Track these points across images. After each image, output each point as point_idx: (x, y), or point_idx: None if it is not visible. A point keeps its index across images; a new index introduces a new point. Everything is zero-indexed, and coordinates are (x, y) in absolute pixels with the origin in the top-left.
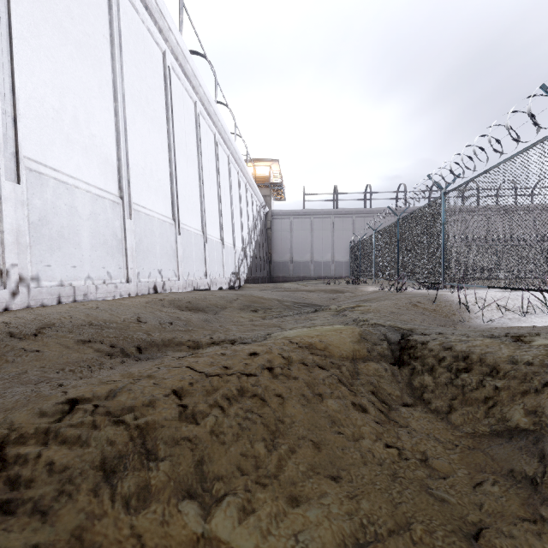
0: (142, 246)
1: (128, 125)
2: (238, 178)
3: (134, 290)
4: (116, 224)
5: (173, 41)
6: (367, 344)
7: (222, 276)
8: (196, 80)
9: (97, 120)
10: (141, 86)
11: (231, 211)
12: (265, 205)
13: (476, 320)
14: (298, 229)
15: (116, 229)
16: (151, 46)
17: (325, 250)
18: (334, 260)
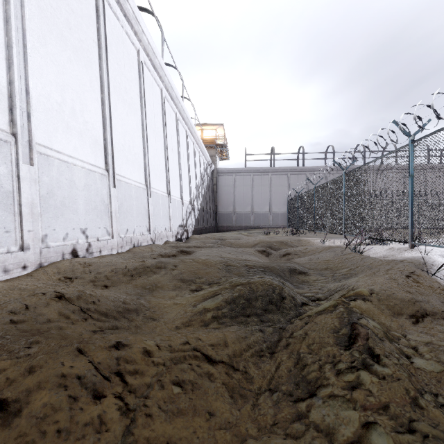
0: (53, 200)
1: (28, 40)
2: (186, 136)
3: (33, 260)
4: None
5: None
6: None
7: (168, 229)
8: (138, 25)
9: None
10: (58, 3)
11: (179, 166)
12: (212, 163)
13: None
14: (240, 184)
15: (1, 176)
16: None
17: (264, 203)
18: (271, 212)
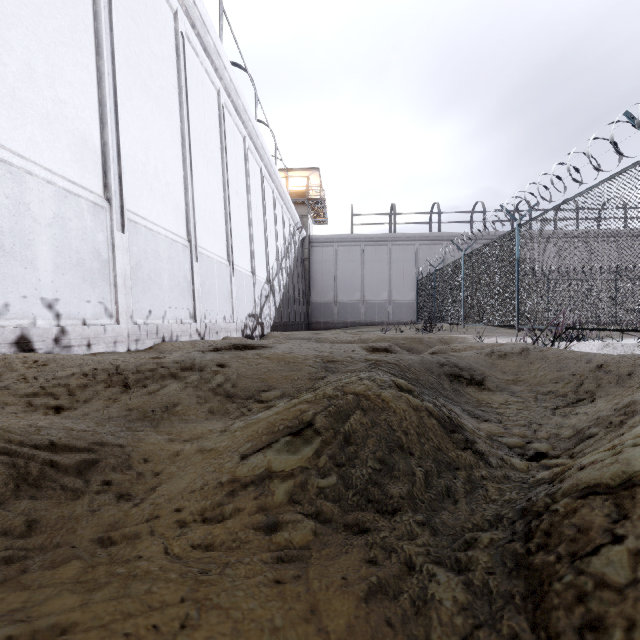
0: None
1: None
2: (261, 177)
3: None
4: None
5: None
6: None
7: (229, 319)
8: None
9: None
10: None
11: (249, 220)
12: (302, 226)
13: None
14: (344, 259)
15: None
16: None
17: (380, 287)
18: (391, 301)
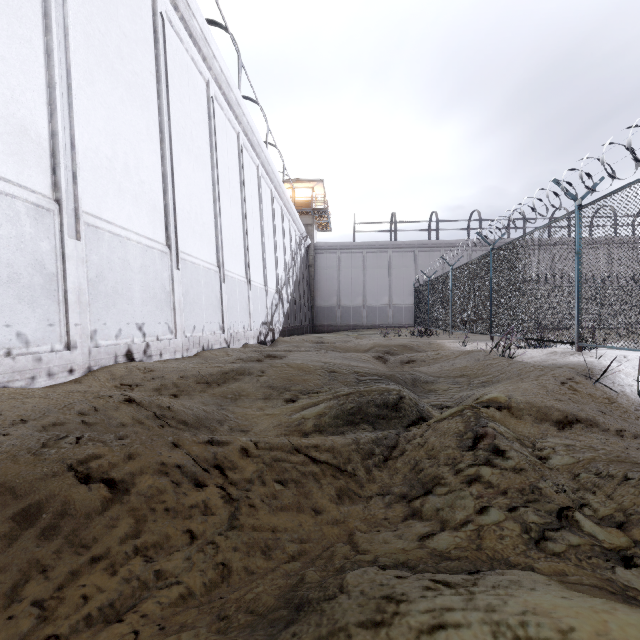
0: (104, 285)
1: (74, 79)
2: (271, 198)
3: (81, 362)
4: (42, 247)
5: None
6: None
7: (247, 328)
8: (208, 48)
9: None
10: (108, 26)
11: (262, 240)
12: (307, 235)
13: None
14: (347, 266)
15: (44, 254)
16: None
17: (381, 292)
18: (392, 305)
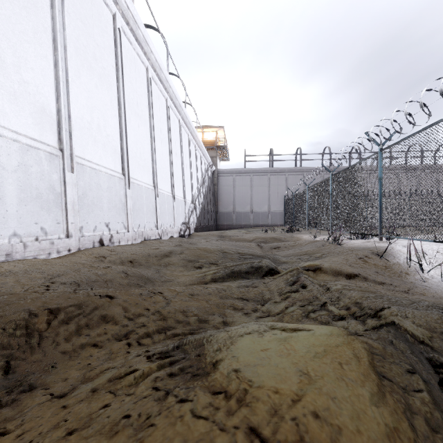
0: (86, 199)
1: (70, 76)
2: (188, 140)
3: (75, 245)
4: (53, 177)
5: (123, 4)
6: (398, 397)
7: (173, 226)
8: (147, 47)
9: (30, 66)
10: (88, 41)
11: (182, 168)
12: (212, 164)
13: (434, 279)
14: (240, 184)
15: (54, 182)
16: (99, 6)
17: (263, 202)
18: (270, 211)
